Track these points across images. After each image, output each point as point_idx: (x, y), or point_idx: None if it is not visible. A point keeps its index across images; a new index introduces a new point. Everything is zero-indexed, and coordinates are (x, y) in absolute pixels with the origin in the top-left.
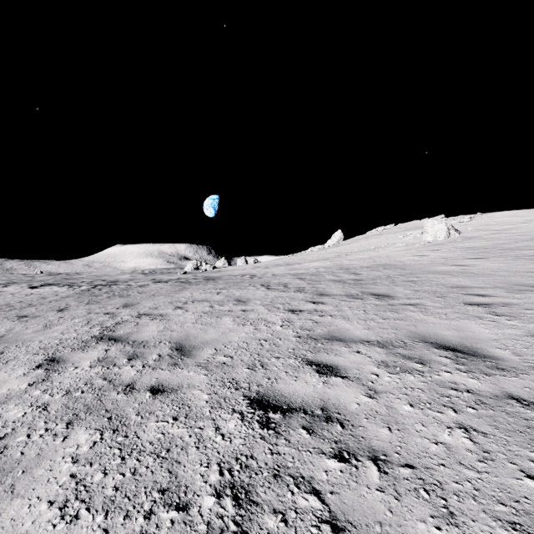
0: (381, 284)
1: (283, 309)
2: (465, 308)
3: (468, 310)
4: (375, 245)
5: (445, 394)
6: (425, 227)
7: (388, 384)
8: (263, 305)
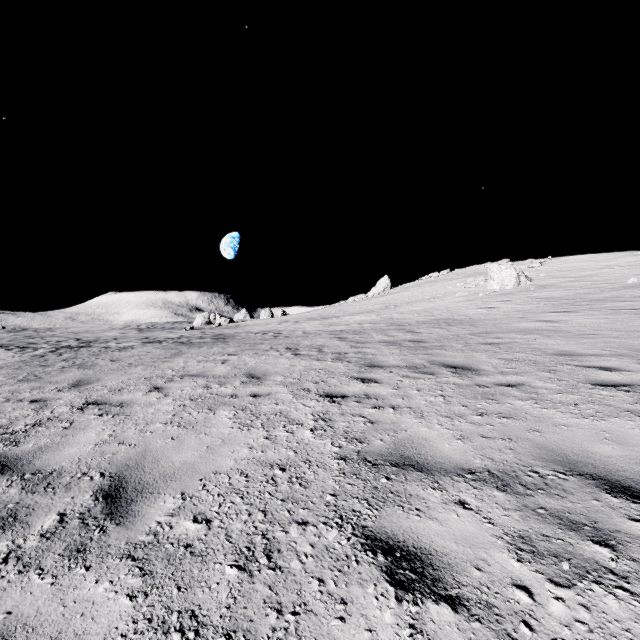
0: (453, 349)
1: (316, 394)
2: (599, 392)
3: (606, 397)
4: (429, 295)
5: None
6: (491, 273)
7: (570, 634)
8: (285, 385)
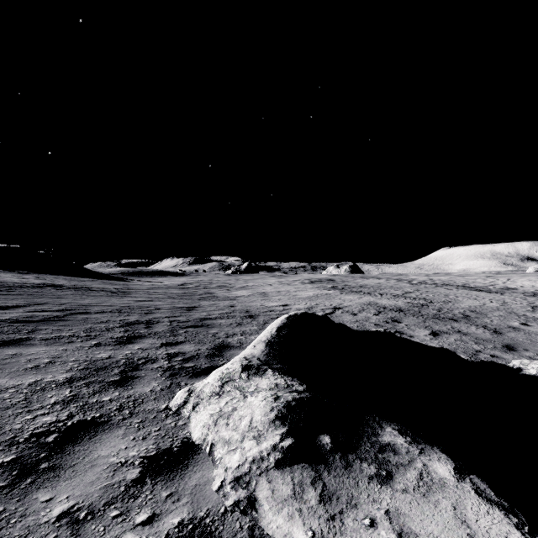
0: None
1: None
2: None
3: None
4: None
5: None
6: None
7: None
8: None
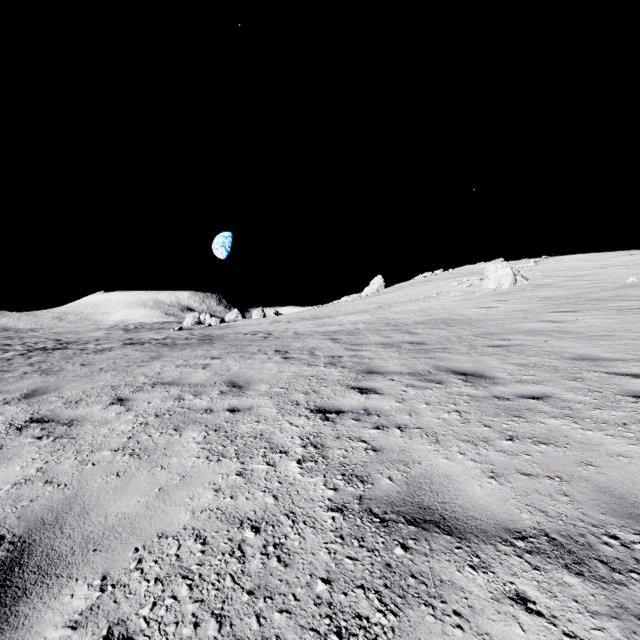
0: (458, 352)
1: (306, 408)
2: None
3: None
4: (424, 294)
5: None
6: (487, 272)
7: None
8: (270, 397)
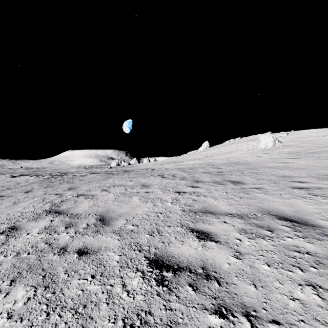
0: (235, 175)
1: (172, 191)
2: (293, 190)
3: (295, 192)
4: (228, 150)
5: (291, 255)
6: (260, 139)
7: (249, 247)
8: (159, 189)
